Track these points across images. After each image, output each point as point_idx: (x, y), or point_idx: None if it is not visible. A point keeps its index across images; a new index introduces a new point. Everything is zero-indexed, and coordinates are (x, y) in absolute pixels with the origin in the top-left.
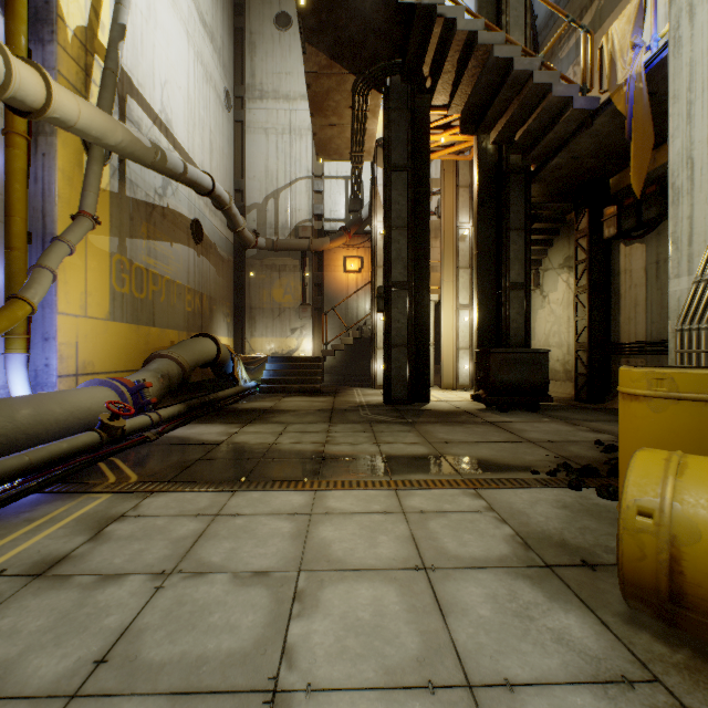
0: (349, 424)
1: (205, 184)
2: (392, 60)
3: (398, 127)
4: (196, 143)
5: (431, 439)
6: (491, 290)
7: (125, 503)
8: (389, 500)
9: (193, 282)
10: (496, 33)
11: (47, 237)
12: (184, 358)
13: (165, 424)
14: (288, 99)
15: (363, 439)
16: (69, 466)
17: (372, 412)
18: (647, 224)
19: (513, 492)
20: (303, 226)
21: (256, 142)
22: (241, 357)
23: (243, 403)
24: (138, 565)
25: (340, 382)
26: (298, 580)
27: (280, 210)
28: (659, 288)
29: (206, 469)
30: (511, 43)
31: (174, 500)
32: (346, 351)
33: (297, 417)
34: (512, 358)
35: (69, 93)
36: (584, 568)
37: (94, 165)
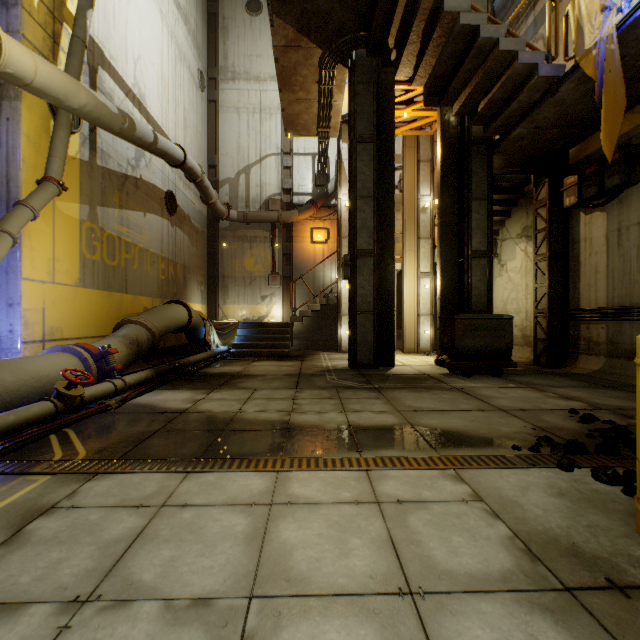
0: (315, 390)
1: (176, 155)
2: (357, 33)
3: (364, 100)
4: (170, 118)
5: (400, 407)
6: (454, 258)
7: (61, 489)
8: (361, 485)
9: (166, 251)
10: (462, 1)
11: (11, 202)
12: (153, 324)
13: (132, 390)
14: (258, 80)
15: (330, 407)
16: (14, 440)
17: (338, 376)
18: (609, 192)
19: (498, 474)
20: (273, 199)
21: (228, 120)
22: (214, 323)
23: (214, 367)
24: (48, 587)
25: (307, 346)
26: (247, 614)
27: (251, 185)
28: (621, 255)
29: (162, 443)
30: (477, 11)
31: (118, 484)
32: (313, 317)
33: (264, 382)
34: (476, 324)
35: (23, 48)
36: (614, 592)
37: (60, 131)
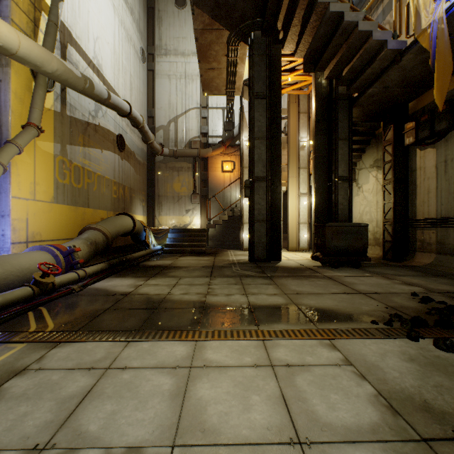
0: (224, 278)
1: (124, 108)
2: (255, 19)
3: (259, 68)
4: (120, 82)
5: (286, 291)
6: (324, 182)
7: (33, 354)
8: (259, 351)
9: (117, 177)
10: None
11: (3, 141)
12: (107, 230)
13: (91, 277)
14: (184, 55)
15: (235, 291)
16: (0, 316)
17: (241, 268)
18: (438, 134)
19: (362, 343)
20: (194, 140)
21: (162, 84)
22: (152, 229)
23: (151, 261)
24: (14, 437)
25: (219, 246)
26: None
27: (178, 130)
28: (447, 179)
29: (111, 318)
30: (342, 2)
31: (75, 351)
32: (223, 225)
33: (187, 272)
34: (341, 230)
35: (10, 27)
36: None
37: (39, 89)
